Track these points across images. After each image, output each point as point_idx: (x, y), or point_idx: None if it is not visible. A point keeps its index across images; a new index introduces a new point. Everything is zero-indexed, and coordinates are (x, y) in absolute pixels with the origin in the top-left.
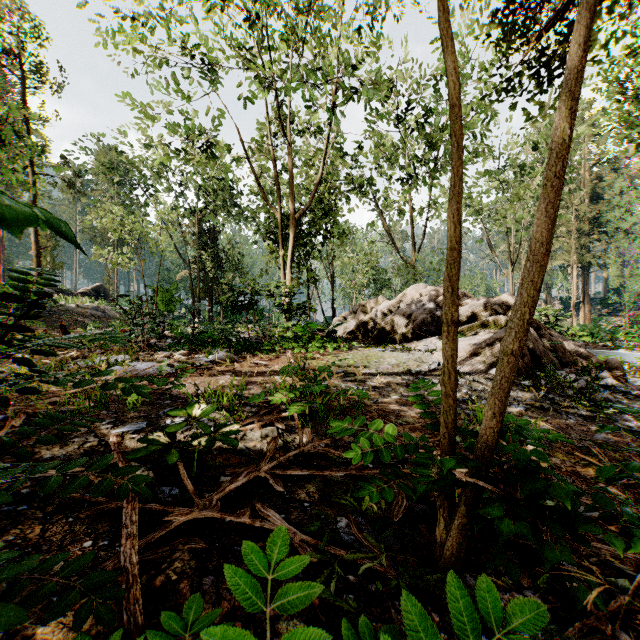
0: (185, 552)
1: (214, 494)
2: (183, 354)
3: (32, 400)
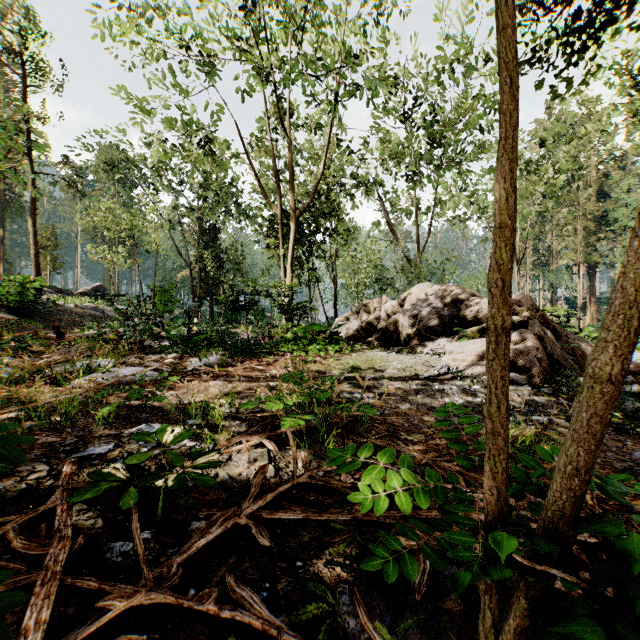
0: None
1: (176, 555)
2: (175, 357)
3: None
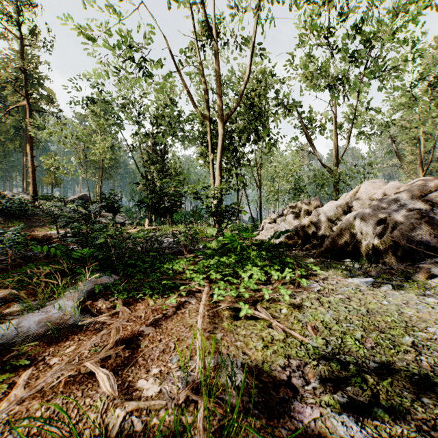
0: None
1: None
2: None
3: None
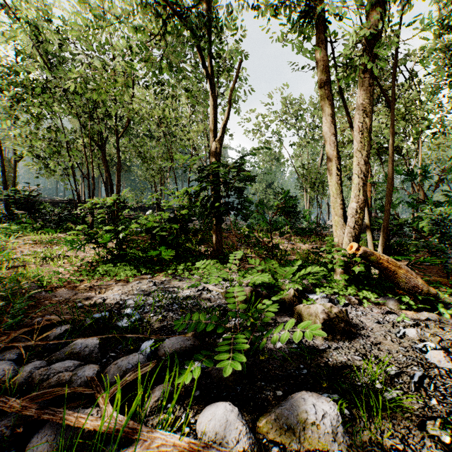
0: None
1: None
2: None
3: None
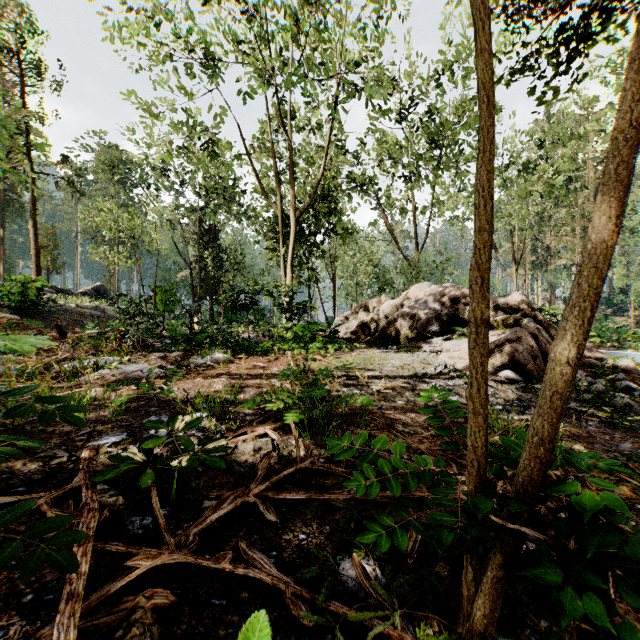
0: (148, 610)
1: (192, 527)
2: (178, 355)
3: (1, 408)
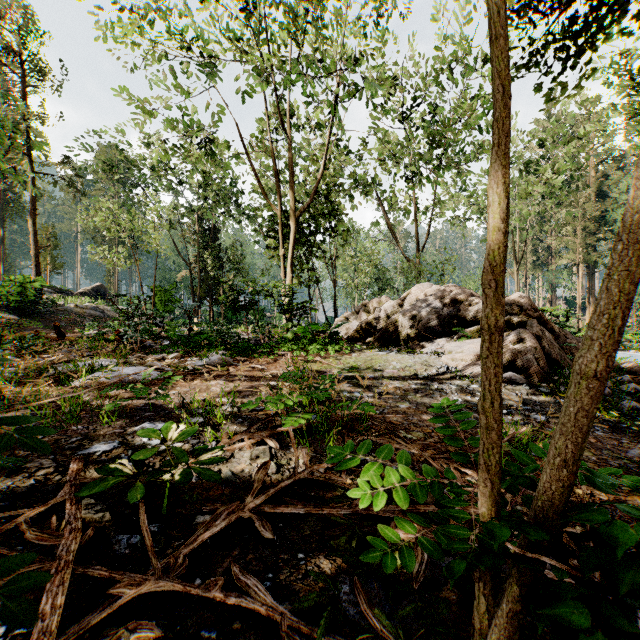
0: None
1: (182, 547)
2: (176, 357)
3: None
